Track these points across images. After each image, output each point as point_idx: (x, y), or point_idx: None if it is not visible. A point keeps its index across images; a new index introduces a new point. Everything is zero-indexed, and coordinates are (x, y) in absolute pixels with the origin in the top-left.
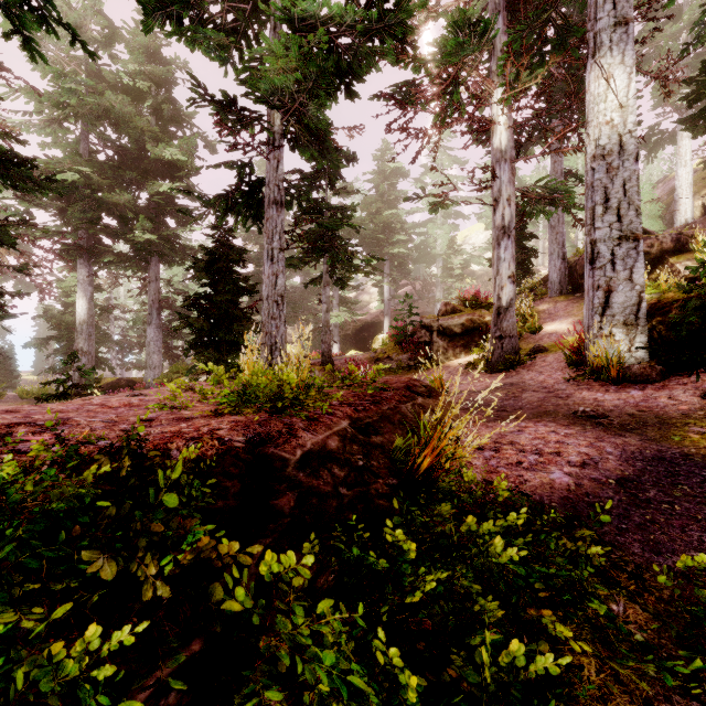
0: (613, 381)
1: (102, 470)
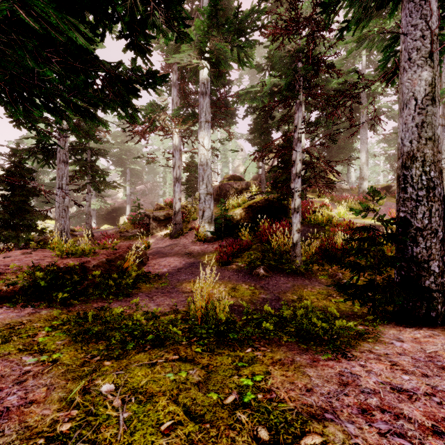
0: (203, 242)
1: (54, 268)
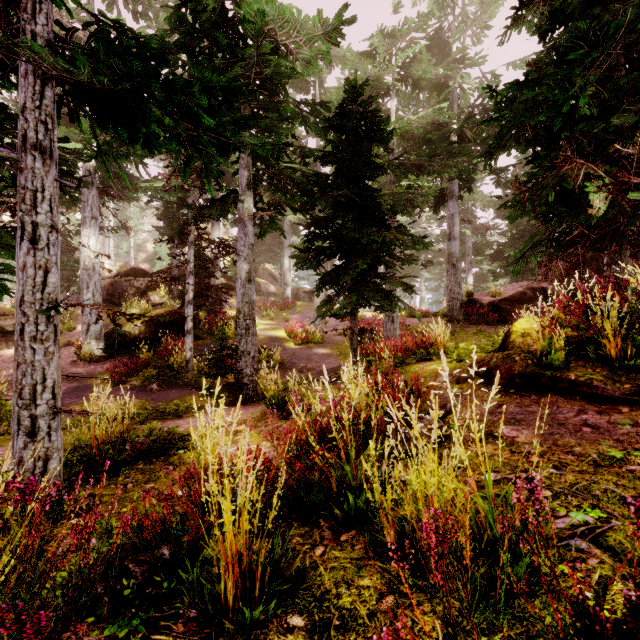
0: (89, 362)
1: None
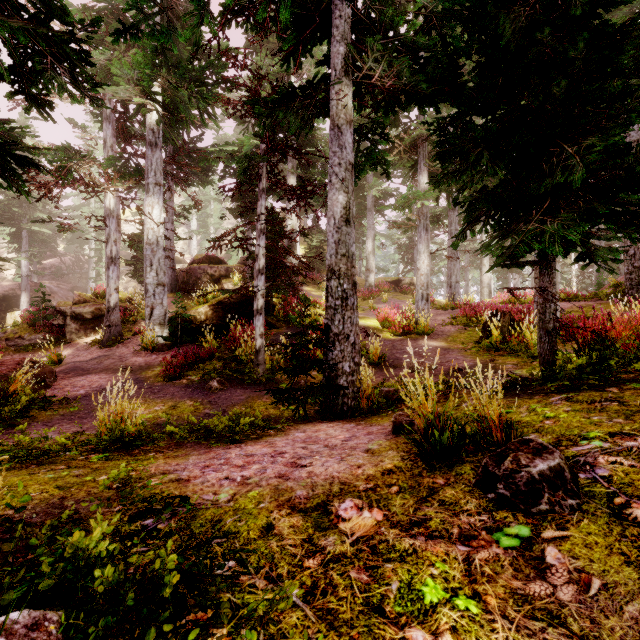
0: (151, 351)
1: None
